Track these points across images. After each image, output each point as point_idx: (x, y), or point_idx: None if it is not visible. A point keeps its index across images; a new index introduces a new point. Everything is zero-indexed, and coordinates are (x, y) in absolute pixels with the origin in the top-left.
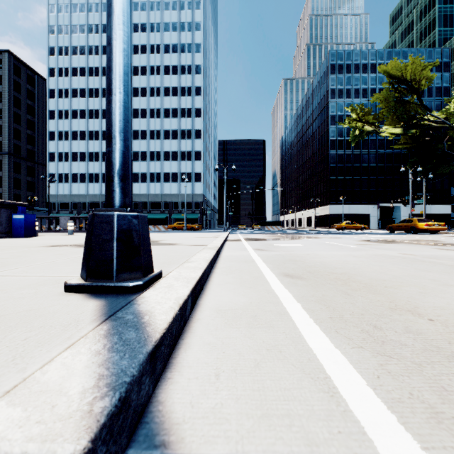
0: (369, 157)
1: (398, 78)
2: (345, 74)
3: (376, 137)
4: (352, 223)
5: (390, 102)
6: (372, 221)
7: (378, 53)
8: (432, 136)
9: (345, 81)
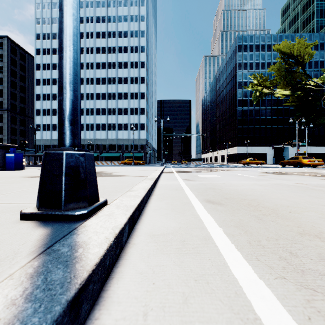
0: (266, 112)
1: (287, 54)
2: (249, 52)
3: (271, 98)
4: (254, 159)
5: (282, 72)
6: (268, 158)
7: (272, 37)
8: (312, 96)
9: (248, 57)
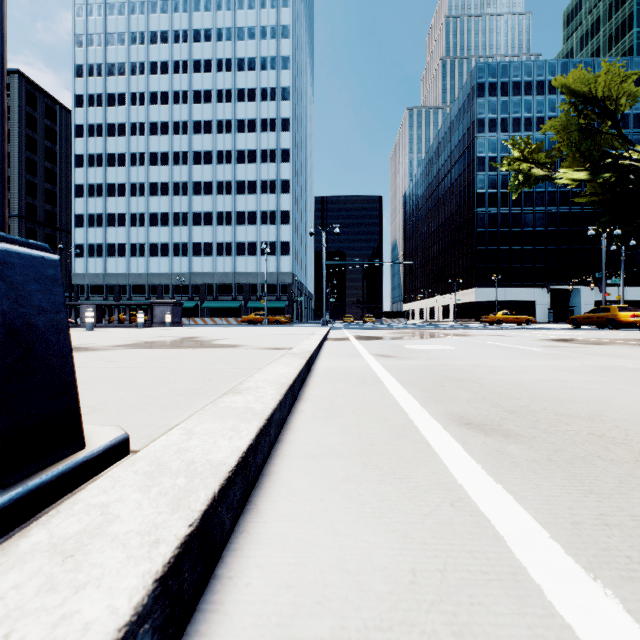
0: (535, 217)
1: (584, 96)
2: (500, 97)
3: (545, 189)
4: (512, 313)
5: (572, 132)
6: (539, 311)
7: (548, 66)
8: (635, 183)
9: (498, 107)
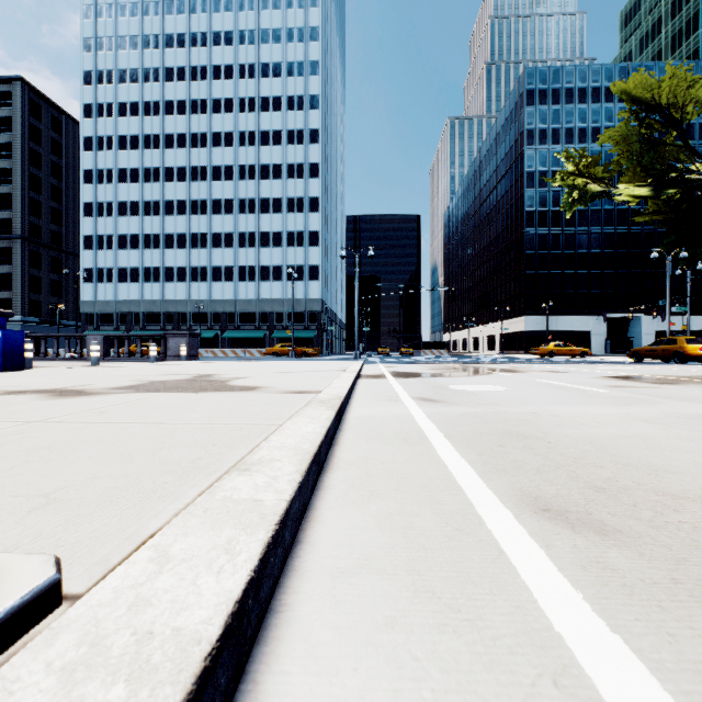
0: (590, 238)
1: (646, 103)
2: (551, 106)
3: (601, 207)
4: (566, 345)
5: (632, 143)
6: (595, 342)
7: (604, 70)
8: None
9: (550, 116)
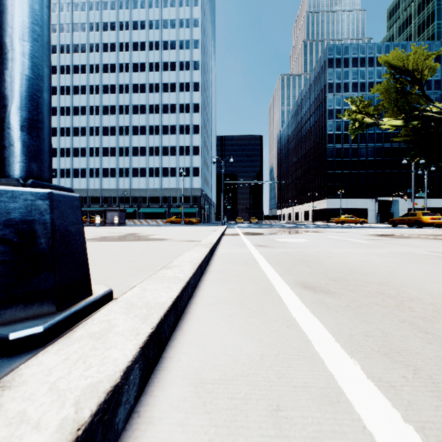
0: (367, 150)
1: (399, 68)
2: (343, 68)
3: (374, 131)
4: (351, 216)
5: (391, 93)
6: (370, 215)
7: (376, 47)
8: (434, 128)
9: (342, 75)
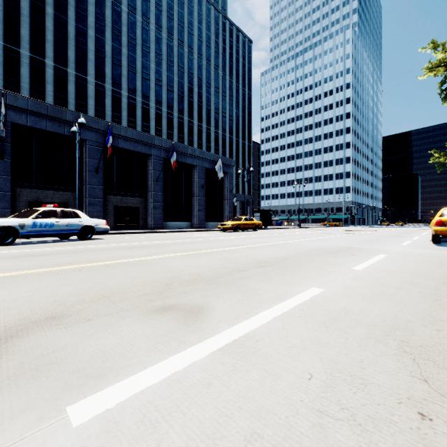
0: None
1: None
2: None
3: None
4: None
5: None
6: None
7: None
8: None
9: None
